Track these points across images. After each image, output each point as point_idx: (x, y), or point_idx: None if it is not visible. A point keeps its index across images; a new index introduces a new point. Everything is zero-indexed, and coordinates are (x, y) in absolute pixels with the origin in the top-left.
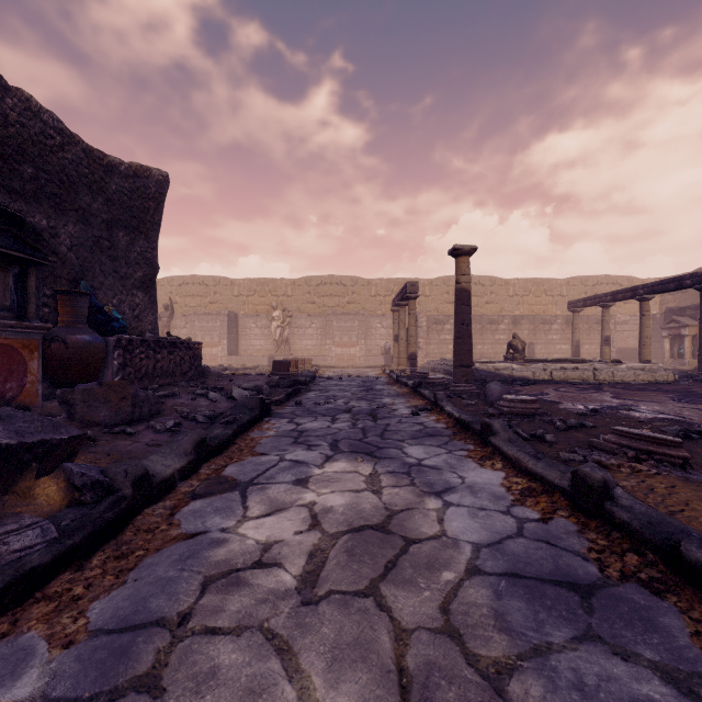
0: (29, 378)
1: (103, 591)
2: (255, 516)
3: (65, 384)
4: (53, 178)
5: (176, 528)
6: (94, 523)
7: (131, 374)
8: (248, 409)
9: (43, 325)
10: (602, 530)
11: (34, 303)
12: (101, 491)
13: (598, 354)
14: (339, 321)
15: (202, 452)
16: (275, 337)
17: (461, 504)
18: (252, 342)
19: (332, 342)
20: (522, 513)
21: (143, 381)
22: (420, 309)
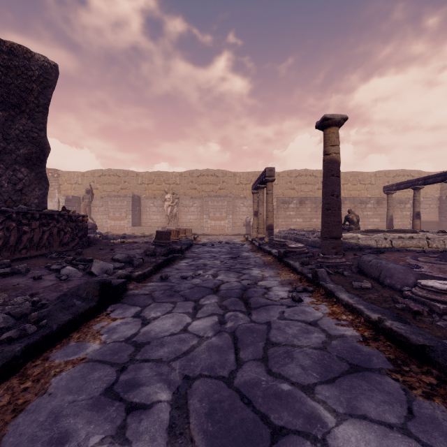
0: None
1: None
2: None
3: None
4: None
5: None
6: None
7: None
8: (80, 299)
9: None
10: None
11: None
12: None
13: (400, 226)
14: (213, 202)
15: None
16: (167, 213)
17: None
18: (151, 217)
19: (208, 217)
20: None
21: (1, 253)
22: None
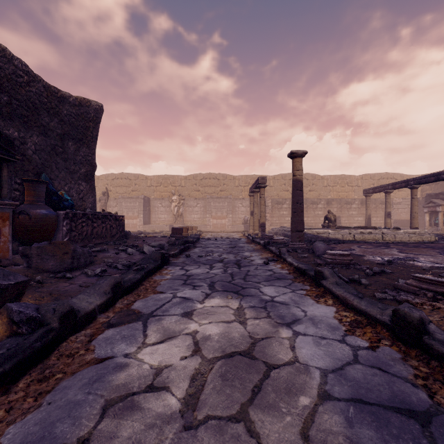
0: (2, 239)
1: (21, 414)
2: (151, 342)
3: (29, 243)
4: (22, 104)
5: (91, 353)
6: (24, 352)
7: (75, 236)
8: (153, 260)
9: (12, 202)
10: (422, 358)
11: (6, 187)
12: (34, 325)
13: (381, 224)
14: (215, 202)
15: (117, 291)
16: (174, 212)
17: (306, 333)
18: (159, 216)
19: (210, 216)
20: (354, 342)
21: (84, 241)
22: (267, 195)
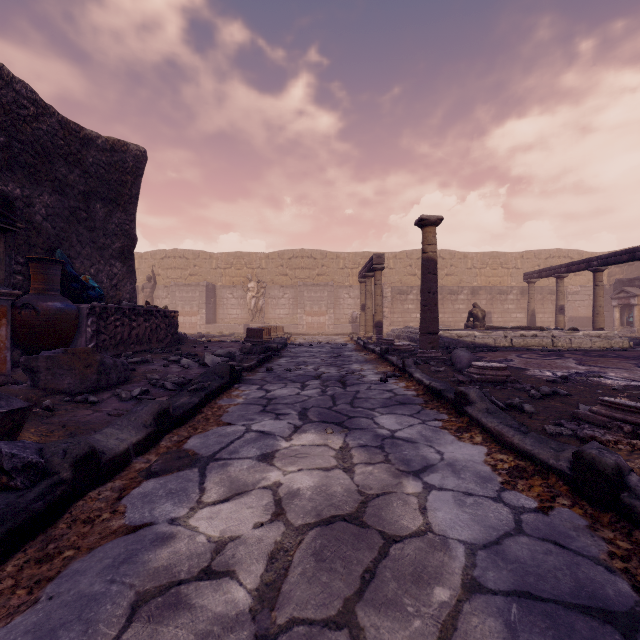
0: None
1: (6, 615)
2: (211, 501)
3: (36, 351)
4: (27, 148)
5: (119, 517)
6: (17, 517)
7: (105, 341)
8: (218, 376)
9: (11, 291)
10: (619, 527)
11: (2, 269)
12: (34, 475)
13: (551, 323)
14: (309, 292)
15: (163, 423)
16: (250, 306)
17: (443, 486)
18: (229, 311)
19: (303, 311)
20: (516, 500)
21: (118, 347)
22: (385, 281)
